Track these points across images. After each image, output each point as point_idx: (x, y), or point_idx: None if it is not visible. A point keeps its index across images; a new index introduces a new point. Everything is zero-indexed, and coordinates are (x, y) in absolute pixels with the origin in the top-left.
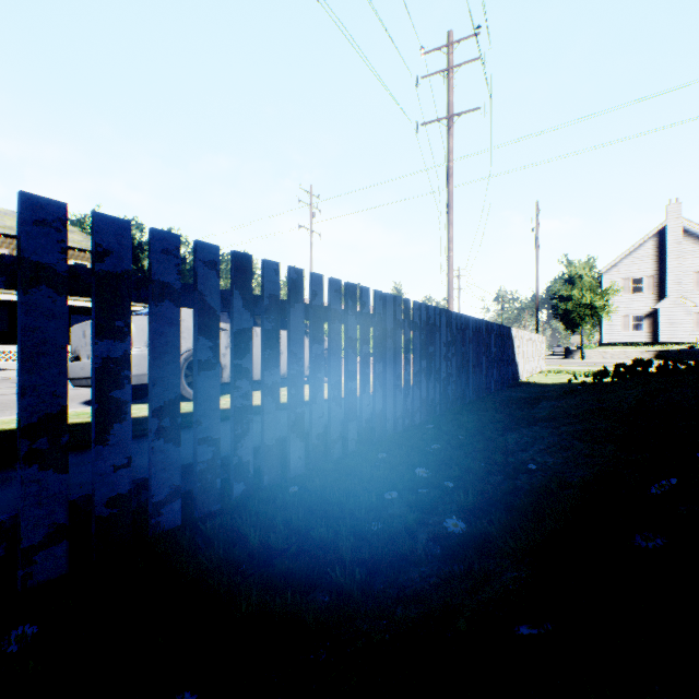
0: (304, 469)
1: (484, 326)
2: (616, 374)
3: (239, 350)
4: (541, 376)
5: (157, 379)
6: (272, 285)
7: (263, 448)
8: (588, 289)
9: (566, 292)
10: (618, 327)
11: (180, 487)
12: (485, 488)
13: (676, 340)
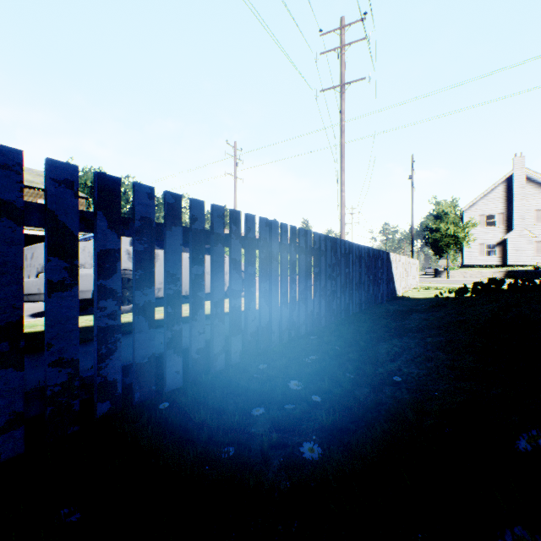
0: (182, 382)
1: (366, 250)
2: (474, 290)
3: (103, 270)
4: (414, 291)
5: None
6: (144, 208)
7: (134, 366)
8: (452, 223)
9: (435, 225)
10: (476, 253)
11: (24, 413)
12: (350, 403)
13: (521, 263)
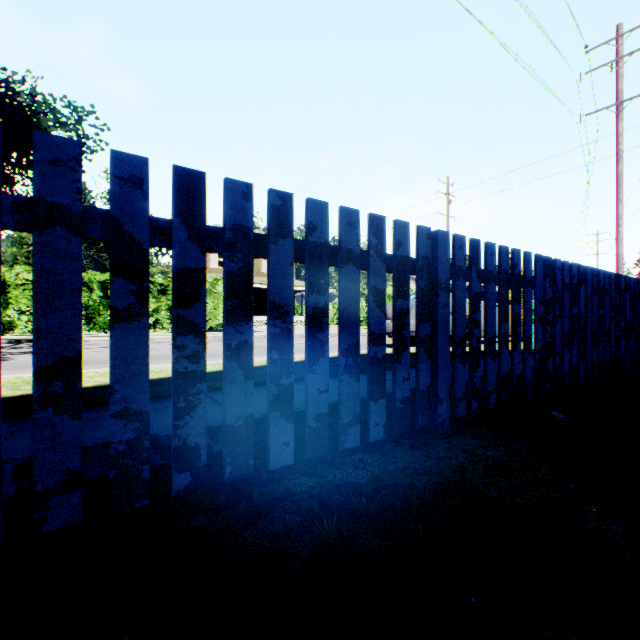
0: (628, 368)
1: None
2: None
3: (616, 313)
4: None
5: (605, 323)
6: (622, 285)
7: (619, 355)
8: None
9: None
10: None
11: (608, 362)
12: None
13: None
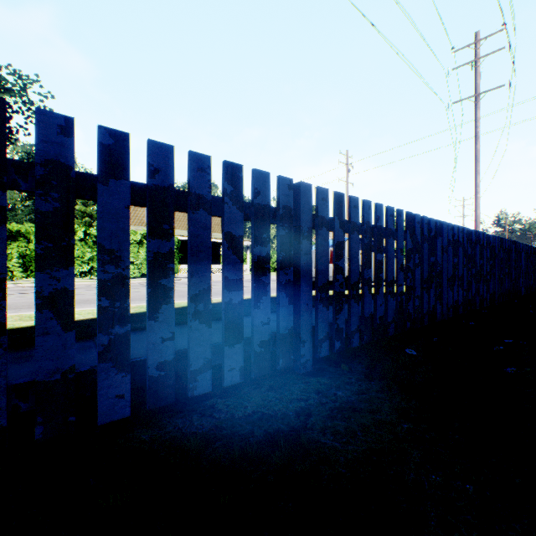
0: (478, 307)
1: (529, 249)
2: None
3: (468, 261)
4: None
5: (459, 269)
6: (473, 238)
7: (471, 296)
8: None
9: None
10: None
11: (461, 302)
12: None
13: None
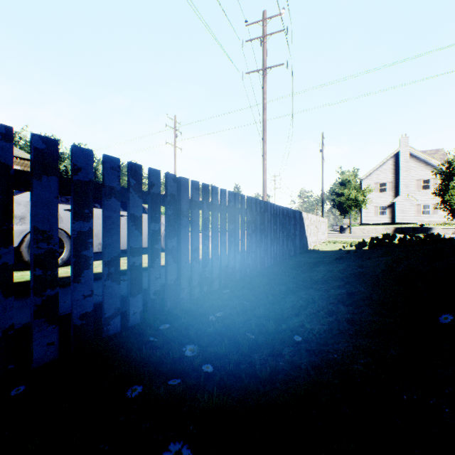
0: (58, 354)
1: (280, 210)
2: (371, 245)
3: None
4: (323, 245)
5: None
6: None
7: None
8: (353, 189)
9: (340, 190)
10: (372, 213)
11: None
12: (243, 373)
13: (405, 221)
